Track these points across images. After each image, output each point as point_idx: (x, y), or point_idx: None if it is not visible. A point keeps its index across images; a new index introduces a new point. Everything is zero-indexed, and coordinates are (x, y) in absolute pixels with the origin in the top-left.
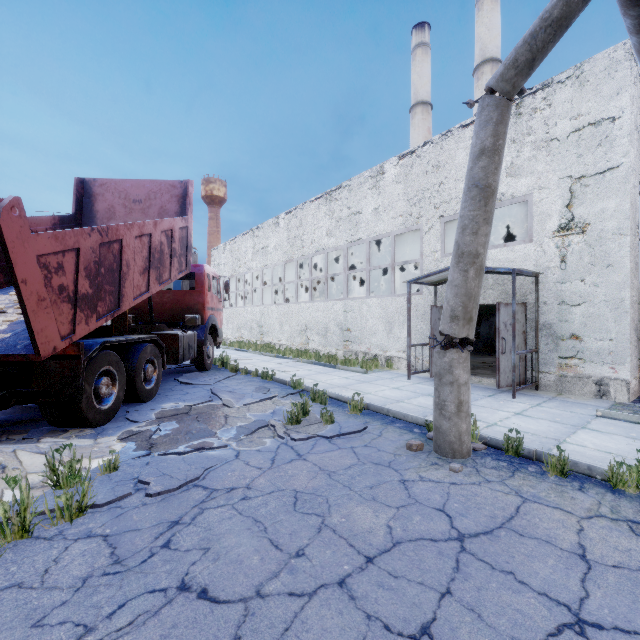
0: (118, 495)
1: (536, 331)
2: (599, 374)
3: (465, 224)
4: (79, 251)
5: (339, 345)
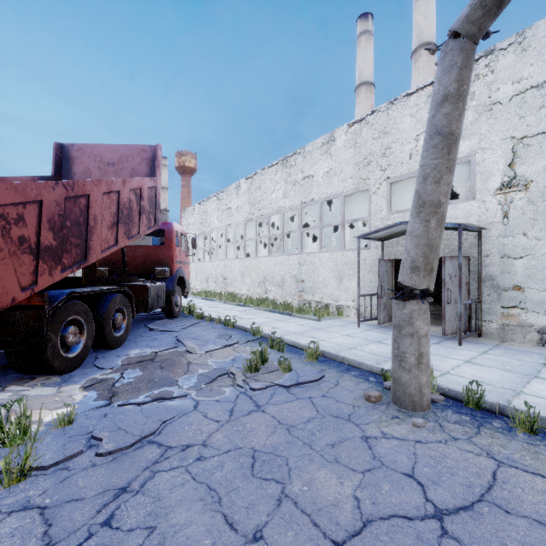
0: (67, 454)
1: (479, 282)
2: (541, 323)
3: (427, 173)
4: (42, 203)
5: (294, 295)
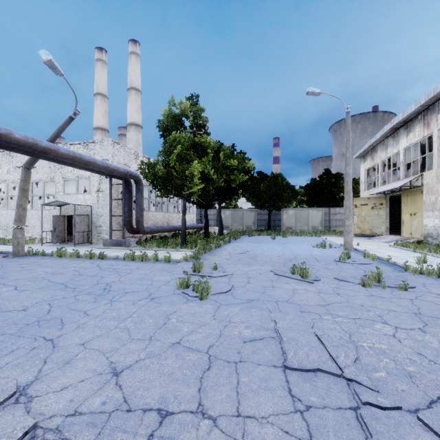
0: None
1: (91, 224)
2: (106, 237)
3: (18, 197)
4: None
5: None
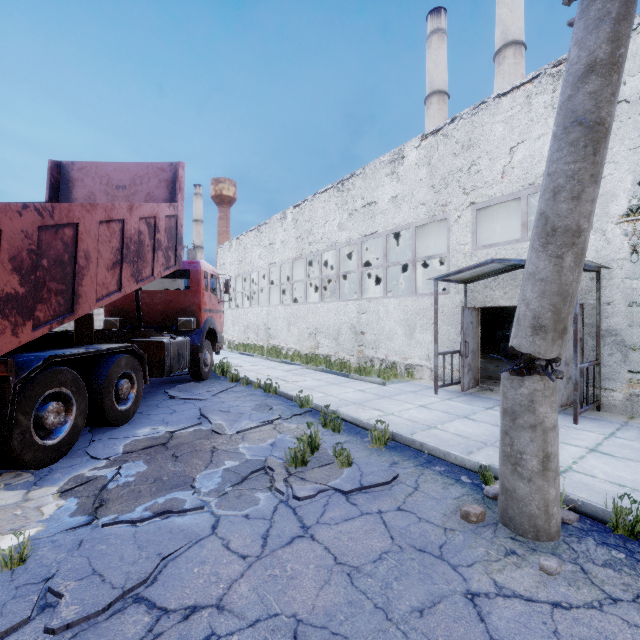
0: (0, 628)
1: (597, 338)
2: None
3: (559, 184)
4: (0, 234)
5: (352, 350)
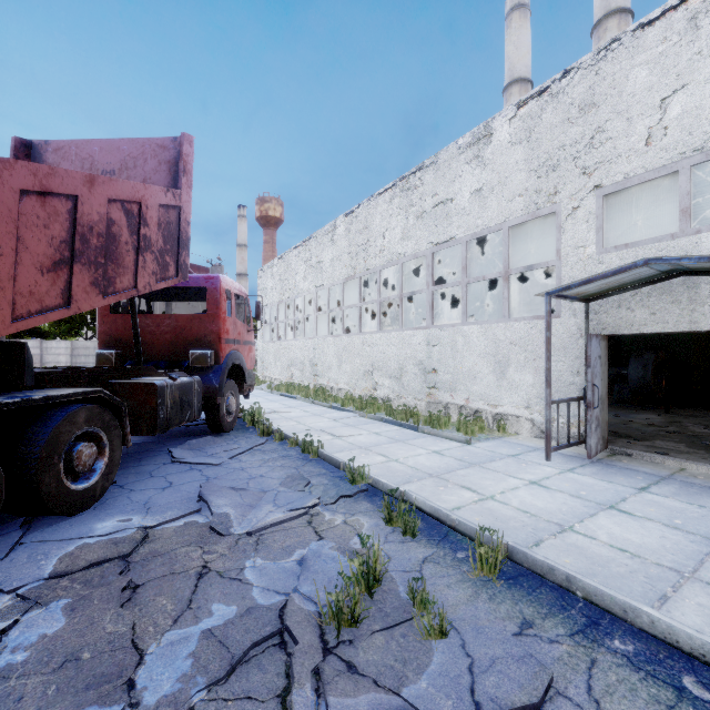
0: None
1: None
2: None
3: None
4: None
5: (420, 393)
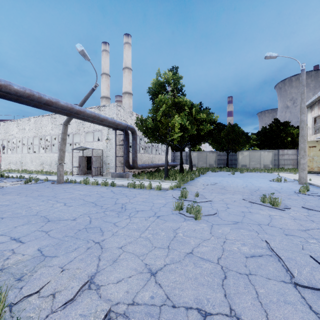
0: None
1: (102, 162)
2: (112, 171)
3: (60, 144)
4: None
5: (56, 169)
